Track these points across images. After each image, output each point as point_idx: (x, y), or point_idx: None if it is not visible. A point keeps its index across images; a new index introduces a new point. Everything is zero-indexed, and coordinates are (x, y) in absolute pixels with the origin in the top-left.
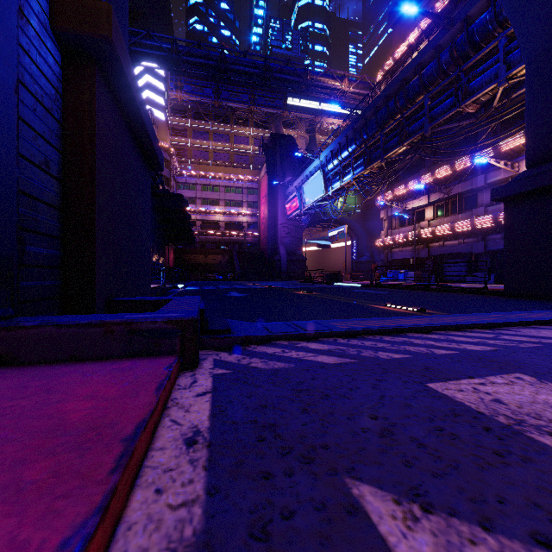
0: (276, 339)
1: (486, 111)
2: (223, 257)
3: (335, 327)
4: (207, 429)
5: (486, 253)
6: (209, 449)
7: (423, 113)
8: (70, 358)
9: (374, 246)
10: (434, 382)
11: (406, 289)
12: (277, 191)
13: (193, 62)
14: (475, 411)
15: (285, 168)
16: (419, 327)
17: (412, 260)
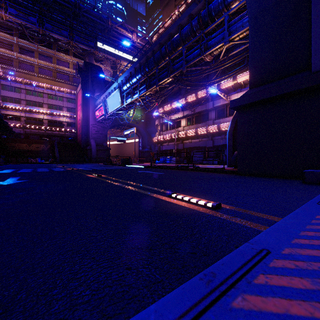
0: None
1: (215, 62)
2: (46, 146)
3: None
4: None
5: (213, 147)
6: None
7: (181, 59)
8: None
9: (152, 142)
10: None
11: (174, 169)
12: (89, 102)
13: None
14: None
15: (95, 87)
16: None
17: (174, 150)
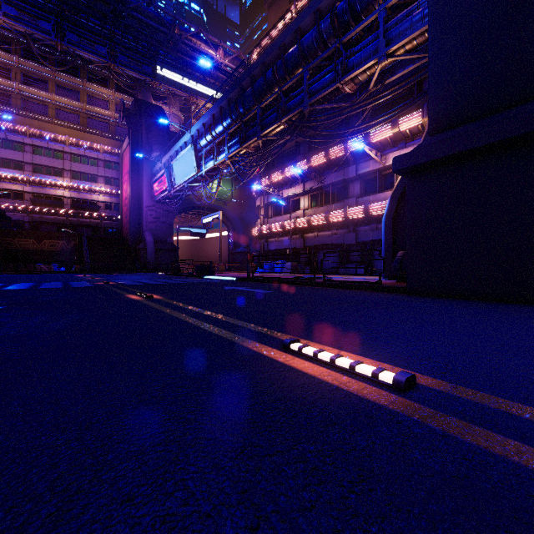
0: None
1: (361, 95)
2: (68, 243)
3: None
4: None
5: (357, 244)
6: None
7: (301, 90)
8: None
9: (250, 237)
10: None
11: (288, 283)
12: (142, 168)
13: None
14: None
15: (152, 141)
16: None
17: (289, 250)
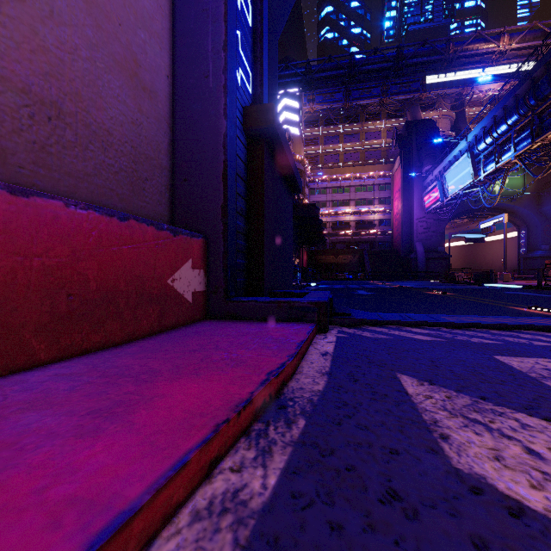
0: (386, 323)
1: None
2: (353, 257)
3: (443, 319)
4: (332, 352)
5: None
6: (332, 357)
7: None
8: (262, 319)
9: None
10: (502, 356)
11: None
12: (412, 184)
13: (324, 77)
14: (515, 369)
15: (423, 157)
16: (539, 325)
17: None
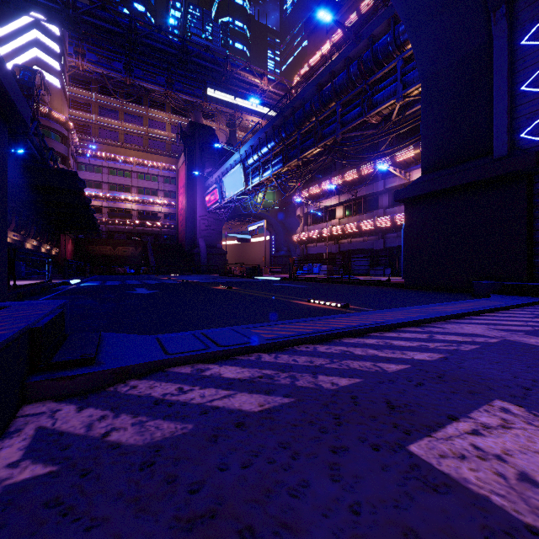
0: (174, 364)
1: (386, 124)
2: (136, 249)
3: (258, 336)
4: None
5: (385, 249)
6: None
7: (335, 119)
8: None
9: (291, 241)
10: (416, 440)
11: (322, 282)
12: (196, 182)
13: (96, 25)
14: (525, 527)
15: (205, 159)
16: (354, 330)
17: (325, 254)
